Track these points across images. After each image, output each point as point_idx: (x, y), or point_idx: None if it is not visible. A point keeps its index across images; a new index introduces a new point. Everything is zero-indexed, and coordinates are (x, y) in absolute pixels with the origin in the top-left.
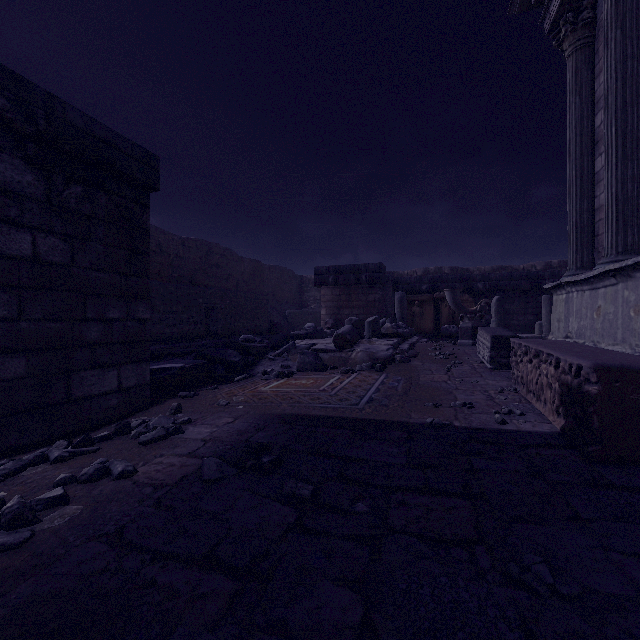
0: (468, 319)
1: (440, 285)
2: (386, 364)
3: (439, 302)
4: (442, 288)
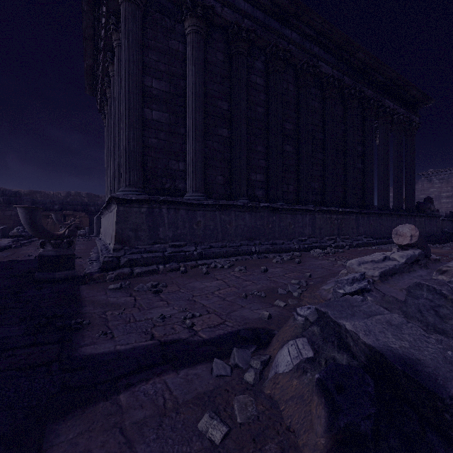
0: (64, 227)
1: (68, 206)
2: (5, 249)
3: (67, 217)
4: (69, 208)
